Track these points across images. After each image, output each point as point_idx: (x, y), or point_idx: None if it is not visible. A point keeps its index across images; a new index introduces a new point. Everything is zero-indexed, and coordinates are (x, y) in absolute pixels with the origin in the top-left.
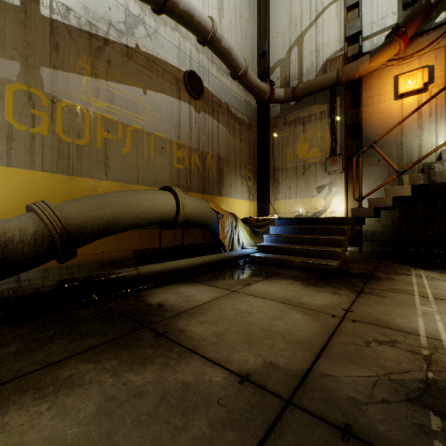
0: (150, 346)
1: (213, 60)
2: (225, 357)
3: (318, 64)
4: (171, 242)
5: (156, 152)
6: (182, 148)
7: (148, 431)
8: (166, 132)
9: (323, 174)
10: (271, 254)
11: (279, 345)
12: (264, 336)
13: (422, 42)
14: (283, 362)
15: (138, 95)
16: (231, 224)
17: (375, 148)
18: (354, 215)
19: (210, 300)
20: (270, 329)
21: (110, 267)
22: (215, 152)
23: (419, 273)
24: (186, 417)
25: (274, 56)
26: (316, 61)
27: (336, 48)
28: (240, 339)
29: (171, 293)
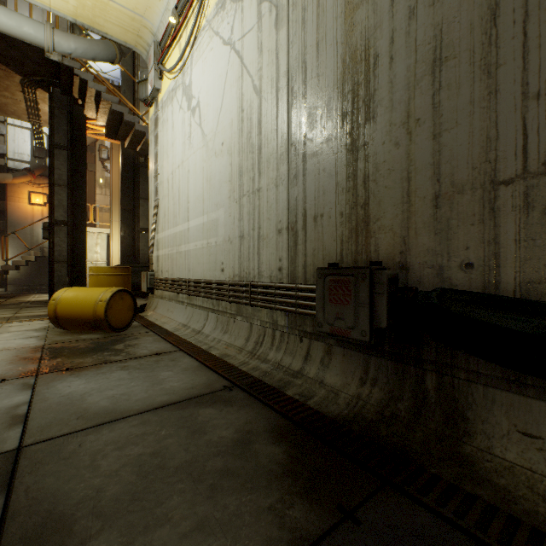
0: None
1: None
2: None
3: None
4: None
5: None
6: None
7: None
8: None
9: None
10: None
11: None
12: None
13: (45, 180)
14: None
15: None
16: None
17: (17, 234)
18: (4, 269)
19: None
20: None
21: None
22: None
23: (38, 294)
24: None
25: None
26: None
27: None
28: None
29: None
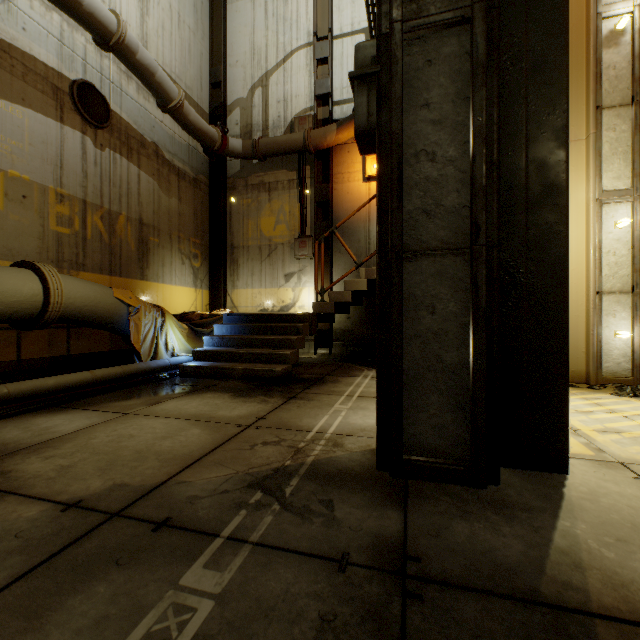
0: None
1: (130, 74)
2: (59, 489)
3: (286, 118)
4: (43, 351)
5: (10, 203)
6: (69, 201)
7: None
8: (32, 170)
9: (292, 259)
10: (211, 361)
11: (147, 464)
12: (133, 459)
13: None
14: (139, 480)
15: None
16: (155, 321)
17: (337, 234)
18: (315, 311)
19: (80, 428)
20: (148, 450)
21: None
22: (134, 213)
23: (369, 373)
24: None
25: (232, 91)
26: (284, 114)
27: (306, 105)
28: (96, 467)
29: (14, 427)
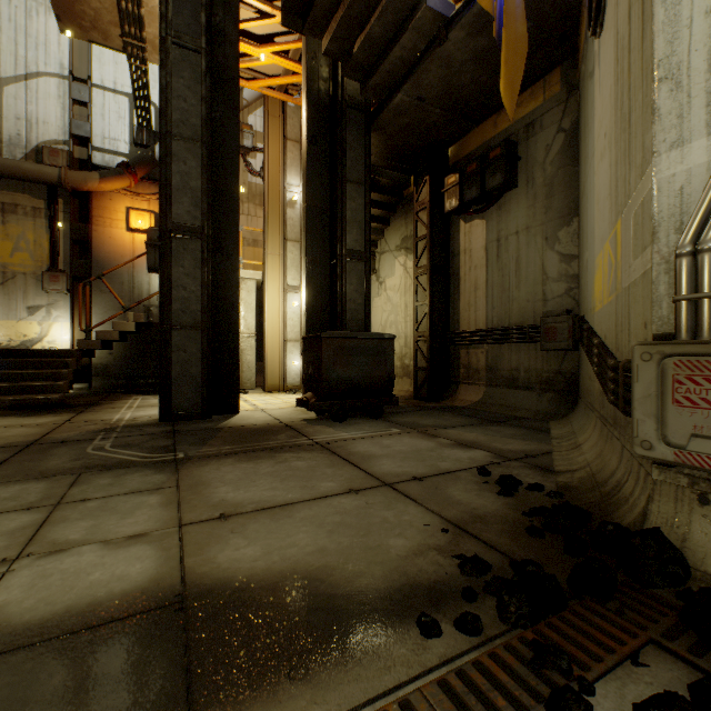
0: None
1: None
2: None
3: (30, 140)
4: None
5: None
6: None
7: None
8: None
9: (39, 291)
10: None
11: (14, 438)
12: None
13: (152, 188)
14: (21, 440)
15: None
16: None
17: (105, 280)
18: (81, 347)
19: None
20: None
21: None
22: None
23: (139, 397)
24: None
25: None
26: (28, 135)
27: (59, 136)
28: None
29: None
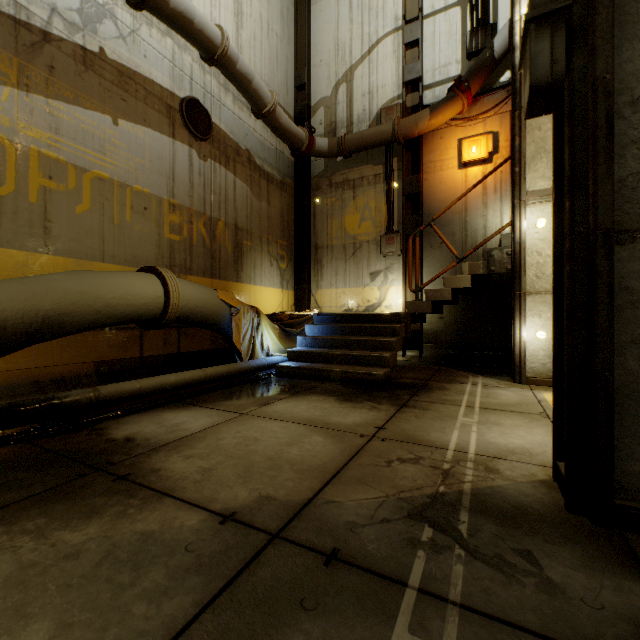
0: (103, 494)
1: (227, 87)
2: (209, 496)
3: (371, 111)
4: (159, 348)
5: (135, 215)
6: (179, 211)
7: (79, 594)
8: (151, 184)
9: (378, 256)
10: (305, 362)
11: (285, 475)
12: (268, 467)
13: (487, 103)
14: (283, 493)
15: (103, 125)
16: (252, 321)
17: (434, 227)
18: (410, 311)
19: (206, 427)
20: (278, 457)
21: (53, 390)
22: (231, 218)
23: (477, 380)
24: (138, 571)
25: (316, 91)
26: (370, 107)
27: (393, 94)
28: (236, 473)
29: (149, 421)
